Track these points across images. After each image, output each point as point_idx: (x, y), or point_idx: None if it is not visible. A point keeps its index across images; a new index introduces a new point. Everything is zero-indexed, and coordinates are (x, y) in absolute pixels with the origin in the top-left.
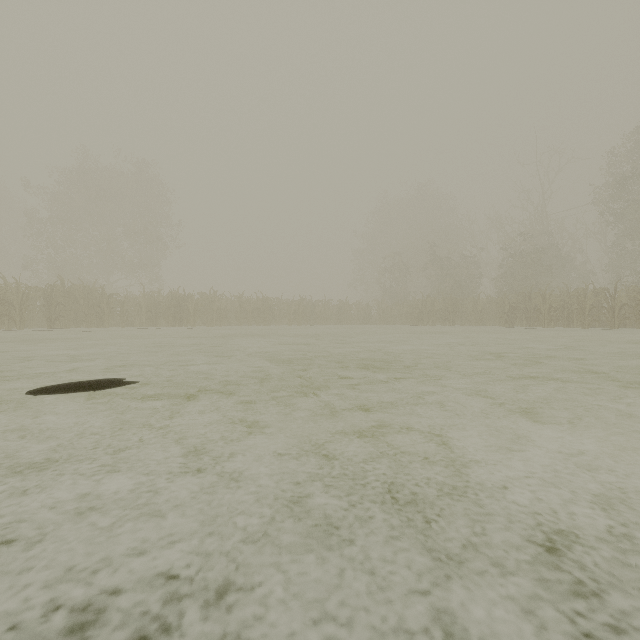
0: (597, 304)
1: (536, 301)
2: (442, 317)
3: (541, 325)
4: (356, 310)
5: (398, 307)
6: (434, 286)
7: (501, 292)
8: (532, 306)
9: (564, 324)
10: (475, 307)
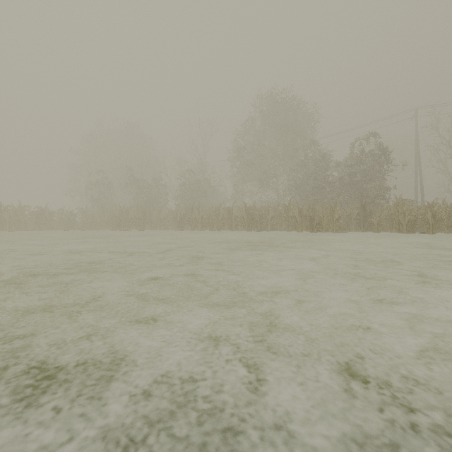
0: (226, 216)
1: (194, 213)
2: (136, 223)
3: (197, 229)
4: (59, 217)
5: (100, 215)
6: (135, 200)
7: (180, 207)
8: (194, 217)
9: (210, 228)
10: (159, 216)
